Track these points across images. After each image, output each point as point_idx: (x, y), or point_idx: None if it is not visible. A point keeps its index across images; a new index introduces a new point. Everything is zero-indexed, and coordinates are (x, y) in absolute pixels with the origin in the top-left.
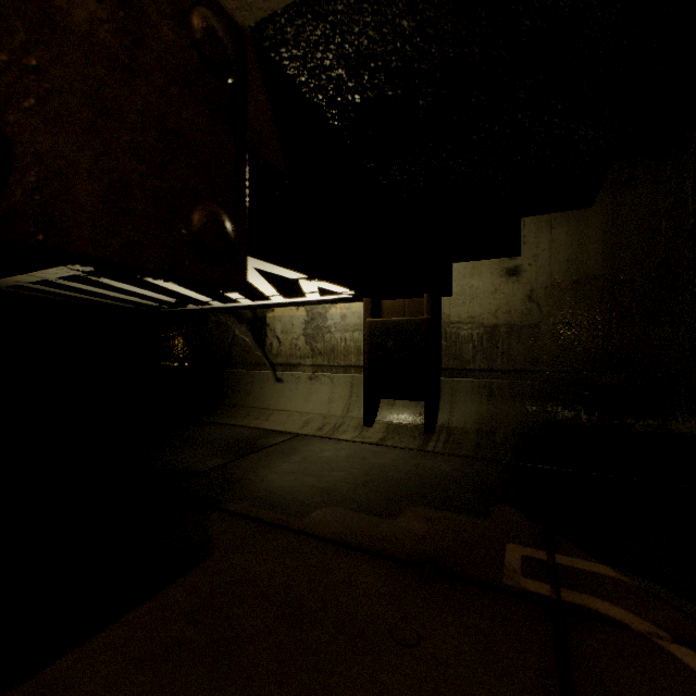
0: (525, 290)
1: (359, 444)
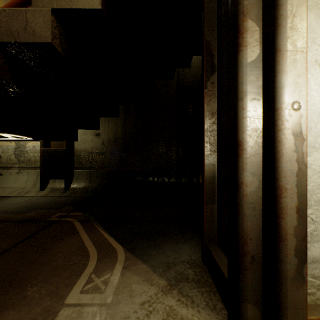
0: (102, 141)
1: (35, 197)
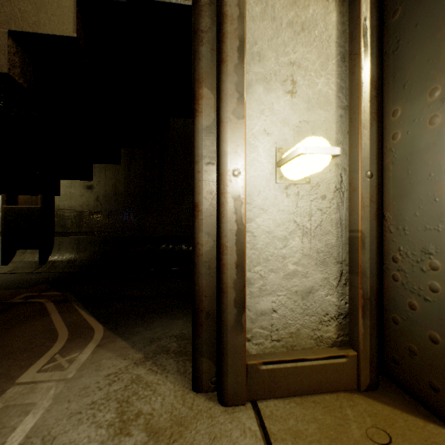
0: (95, 196)
1: None
